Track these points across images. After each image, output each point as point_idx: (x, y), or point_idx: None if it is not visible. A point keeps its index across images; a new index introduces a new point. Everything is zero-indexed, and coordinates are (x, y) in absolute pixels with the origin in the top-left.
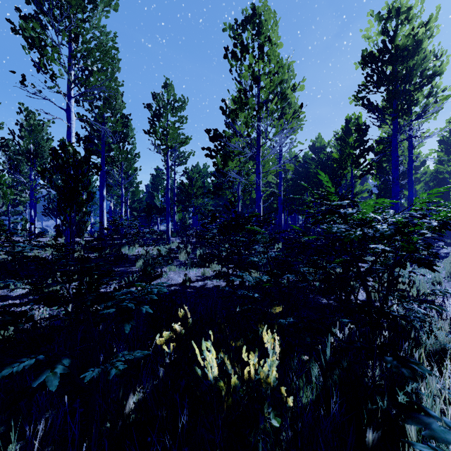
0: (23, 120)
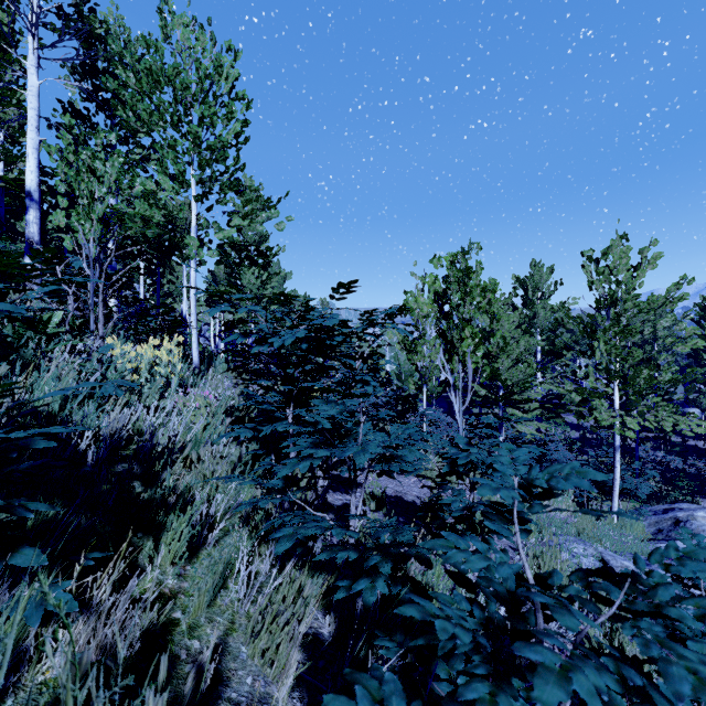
0: None
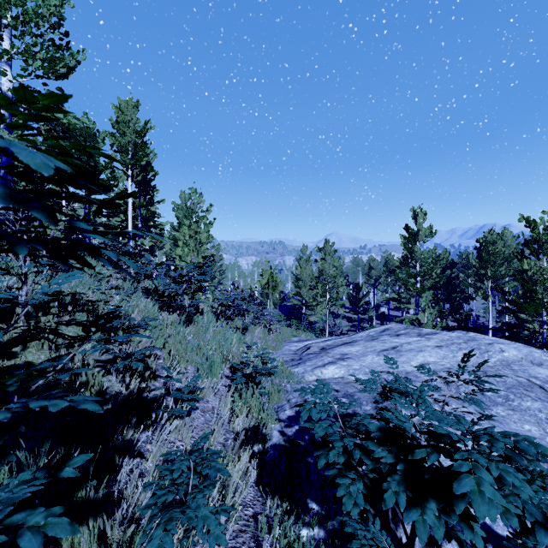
0: None
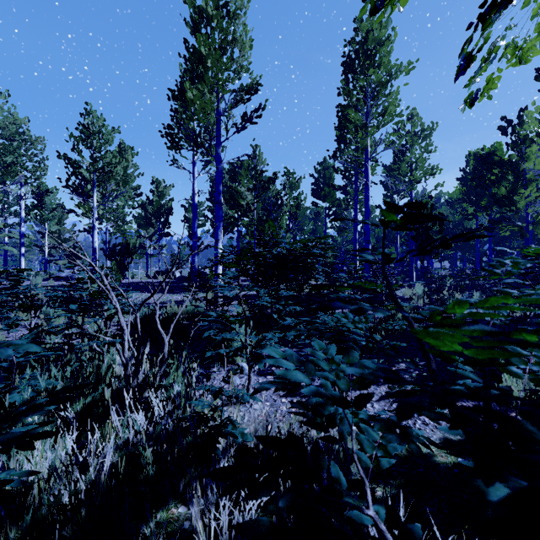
0: (286, 181)
